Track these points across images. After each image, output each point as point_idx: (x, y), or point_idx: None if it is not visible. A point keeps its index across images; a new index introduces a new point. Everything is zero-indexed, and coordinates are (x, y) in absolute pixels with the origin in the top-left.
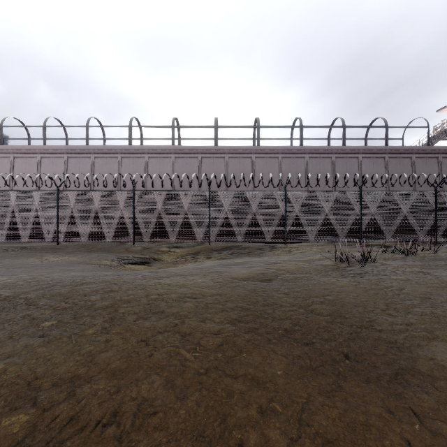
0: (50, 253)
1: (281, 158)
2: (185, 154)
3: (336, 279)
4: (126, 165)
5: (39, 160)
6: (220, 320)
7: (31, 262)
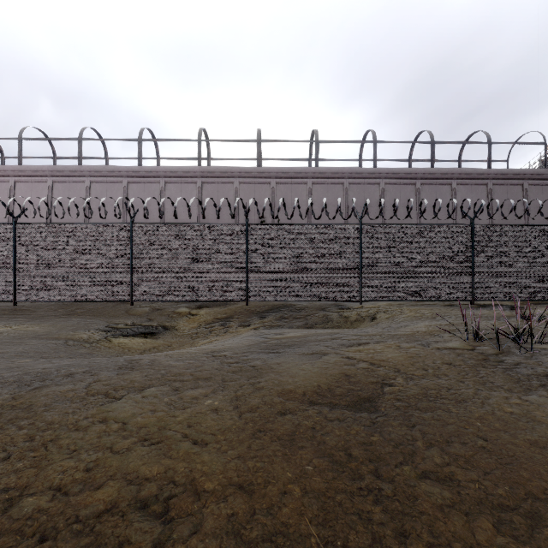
0: (4, 319)
1: (347, 184)
2: (216, 178)
3: (519, 398)
4: (134, 193)
5: (12, 185)
6: None
7: None
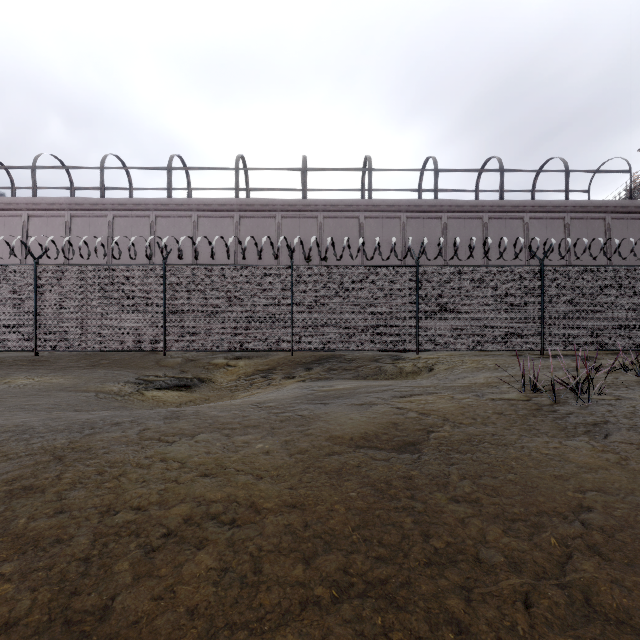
0: (24, 370)
1: (404, 218)
2: (256, 212)
3: (559, 443)
4: (162, 229)
5: (25, 220)
6: None
7: None
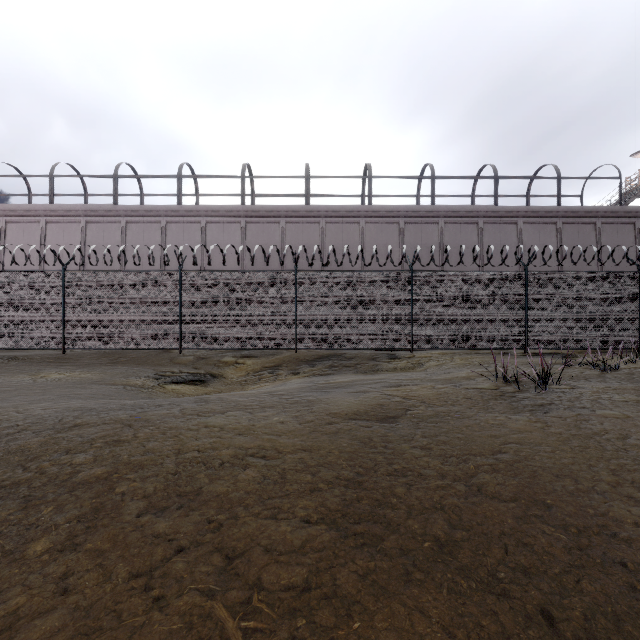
0: (53, 367)
1: (403, 223)
2: (261, 218)
3: (505, 417)
4: (173, 234)
5: (43, 226)
6: (306, 512)
7: (16, 381)
